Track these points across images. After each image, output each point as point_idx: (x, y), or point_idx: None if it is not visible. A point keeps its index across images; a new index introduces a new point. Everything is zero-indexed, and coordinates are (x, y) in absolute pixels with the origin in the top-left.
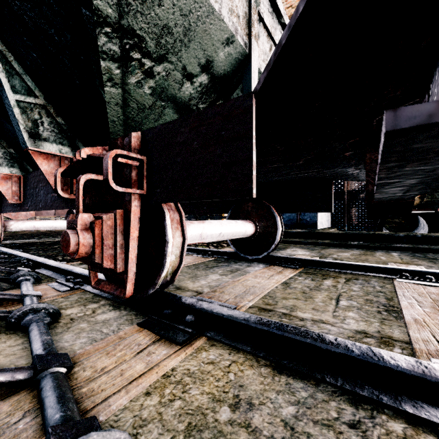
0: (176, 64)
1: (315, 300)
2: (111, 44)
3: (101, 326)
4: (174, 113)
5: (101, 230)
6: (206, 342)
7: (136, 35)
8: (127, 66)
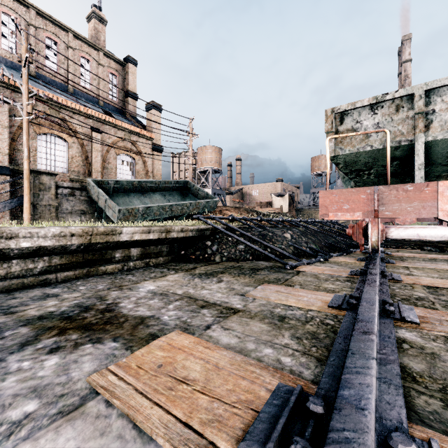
0: (377, 166)
1: (444, 273)
2: (352, 176)
3: (353, 257)
4: (391, 178)
5: (353, 229)
6: (363, 263)
7: (358, 169)
8: (360, 176)
